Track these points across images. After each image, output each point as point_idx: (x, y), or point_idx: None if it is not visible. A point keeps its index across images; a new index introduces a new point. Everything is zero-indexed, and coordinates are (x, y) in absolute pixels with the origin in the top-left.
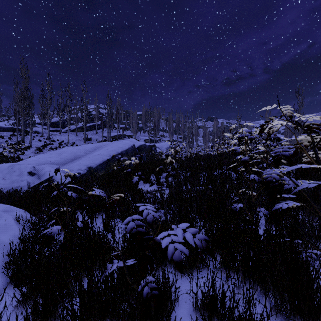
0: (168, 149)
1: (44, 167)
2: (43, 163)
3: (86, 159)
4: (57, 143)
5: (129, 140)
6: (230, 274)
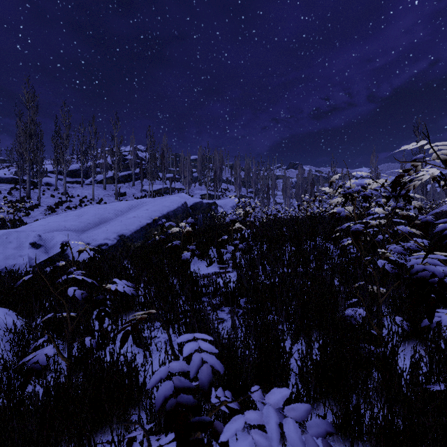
0: (234, 208)
1: (54, 235)
2: (55, 230)
3: (116, 224)
4: (78, 200)
5: (178, 195)
6: None
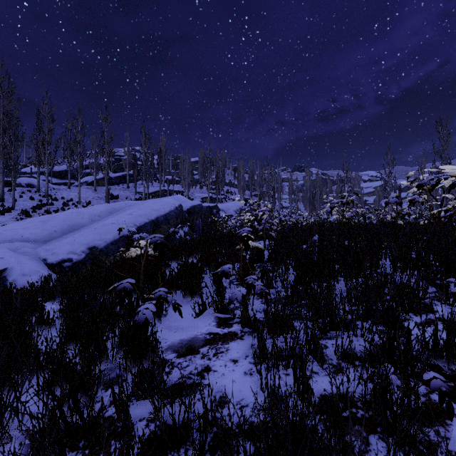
0: (237, 212)
1: None
2: (8, 240)
3: (88, 232)
4: (61, 203)
5: (173, 197)
6: None
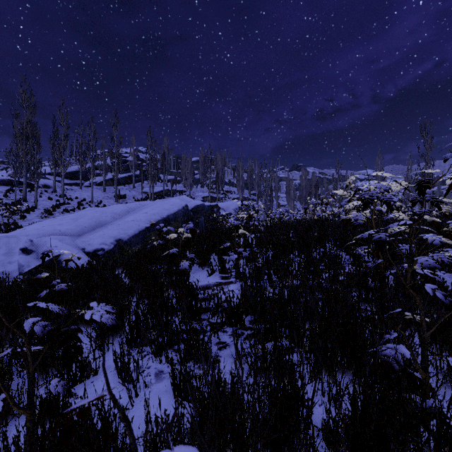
0: (236, 210)
1: (47, 240)
2: (49, 234)
3: (114, 228)
4: (76, 203)
5: (179, 198)
6: None
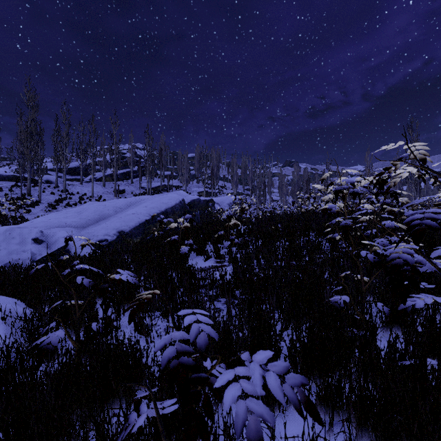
0: (231, 205)
1: (56, 231)
2: (56, 226)
3: (116, 220)
4: (77, 197)
5: (176, 193)
6: (334, 416)
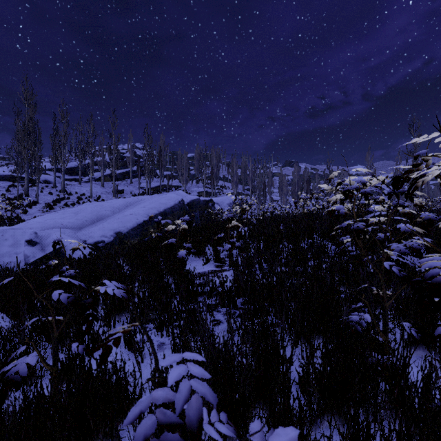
0: (231, 205)
1: (51, 233)
2: (52, 227)
3: (113, 221)
4: (76, 197)
5: (175, 193)
6: None
